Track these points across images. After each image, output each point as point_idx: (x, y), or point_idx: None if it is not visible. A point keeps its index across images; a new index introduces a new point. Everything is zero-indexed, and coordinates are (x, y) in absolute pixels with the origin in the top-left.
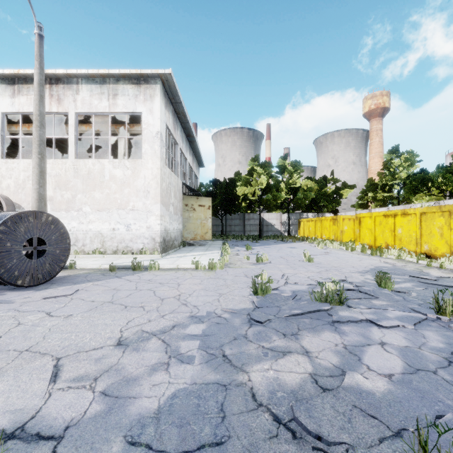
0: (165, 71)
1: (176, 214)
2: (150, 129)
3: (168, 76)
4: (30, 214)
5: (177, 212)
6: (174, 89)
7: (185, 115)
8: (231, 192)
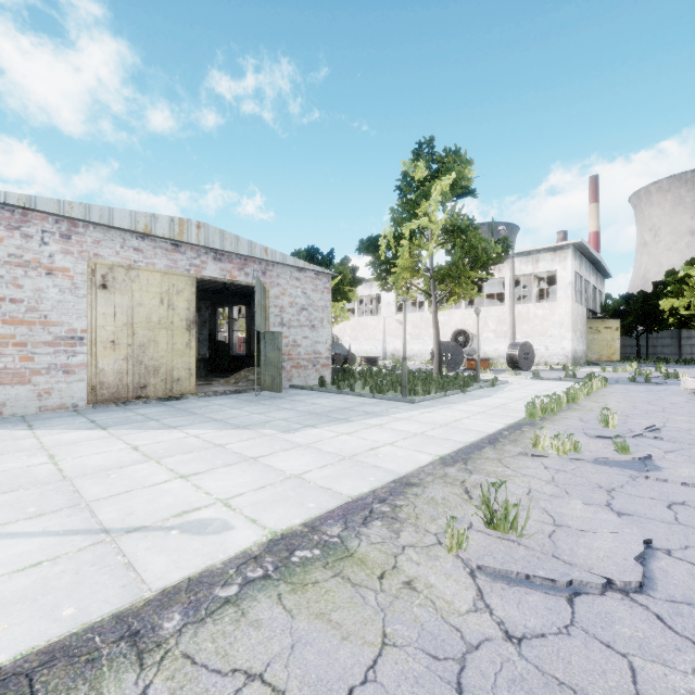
0: (577, 240)
1: (581, 337)
2: (563, 281)
3: (578, 242)
4: (525, 343)
5: (582, 336)
6: (582, 245)
7: (590, 252)
8: (651, 307)
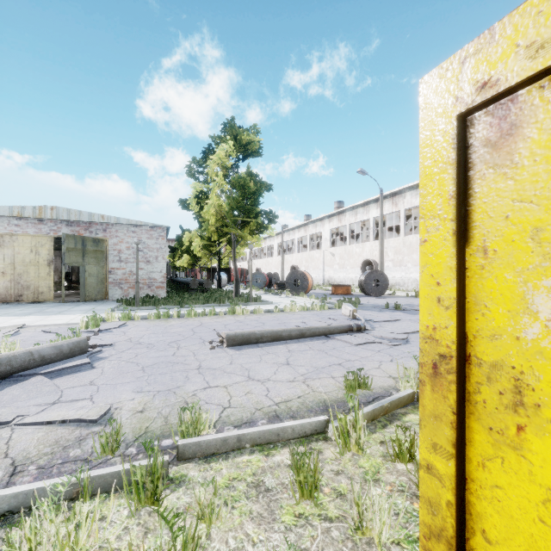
0: None
1: None
2: None
3: None
4: (374, 271)
5: None
6: None
7: None
8: None
